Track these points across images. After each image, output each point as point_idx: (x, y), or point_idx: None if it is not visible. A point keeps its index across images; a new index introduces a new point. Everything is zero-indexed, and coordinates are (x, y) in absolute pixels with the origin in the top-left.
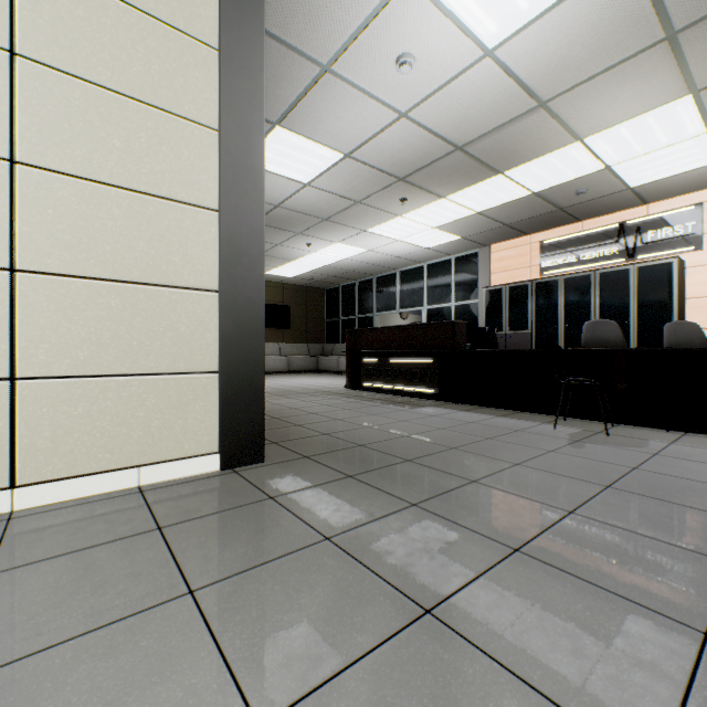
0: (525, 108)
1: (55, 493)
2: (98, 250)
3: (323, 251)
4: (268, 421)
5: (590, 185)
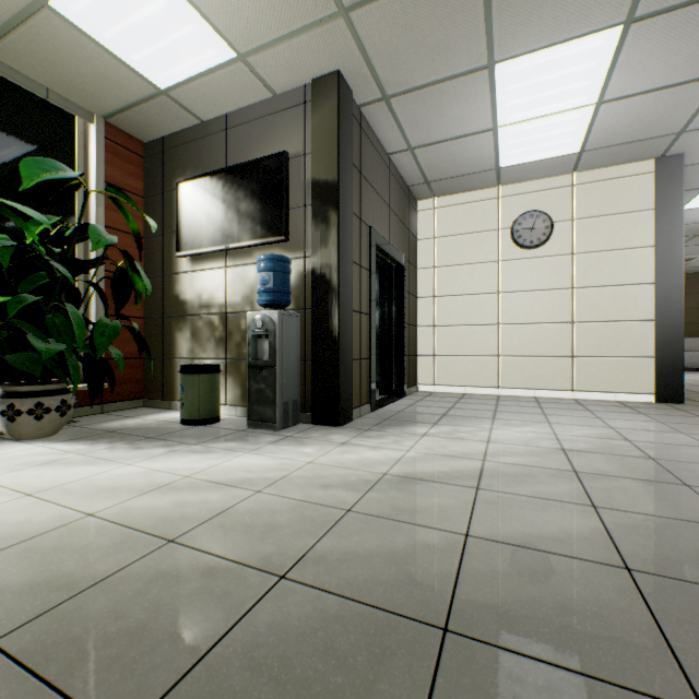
0: None
1: (585, 396)
2: (599, 311)
3: None
4: (697, 395)
5: None
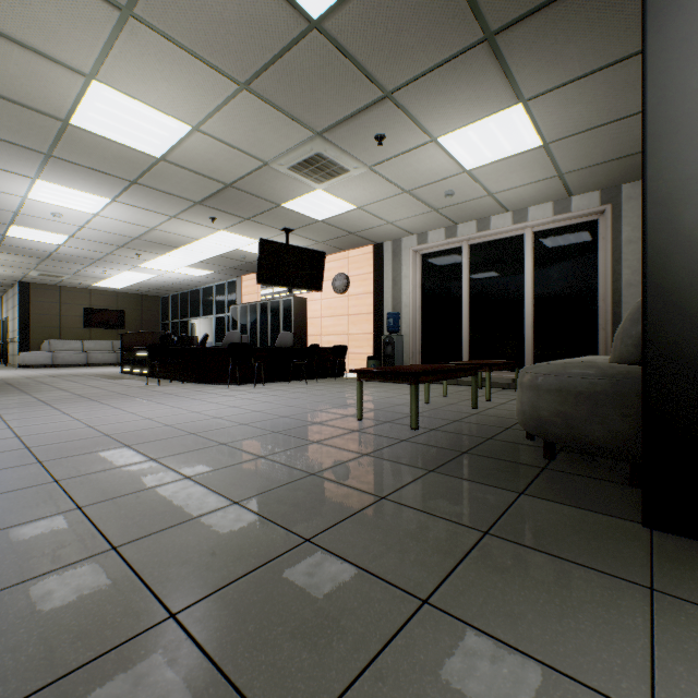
0: (147, 229)
1: None
2: None
3: (122, 275)
4: (2, 385)
5: (243, 254)
